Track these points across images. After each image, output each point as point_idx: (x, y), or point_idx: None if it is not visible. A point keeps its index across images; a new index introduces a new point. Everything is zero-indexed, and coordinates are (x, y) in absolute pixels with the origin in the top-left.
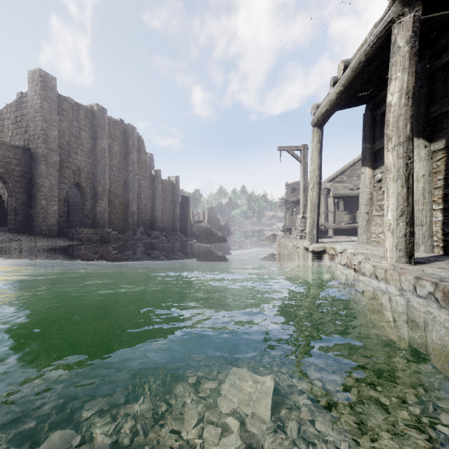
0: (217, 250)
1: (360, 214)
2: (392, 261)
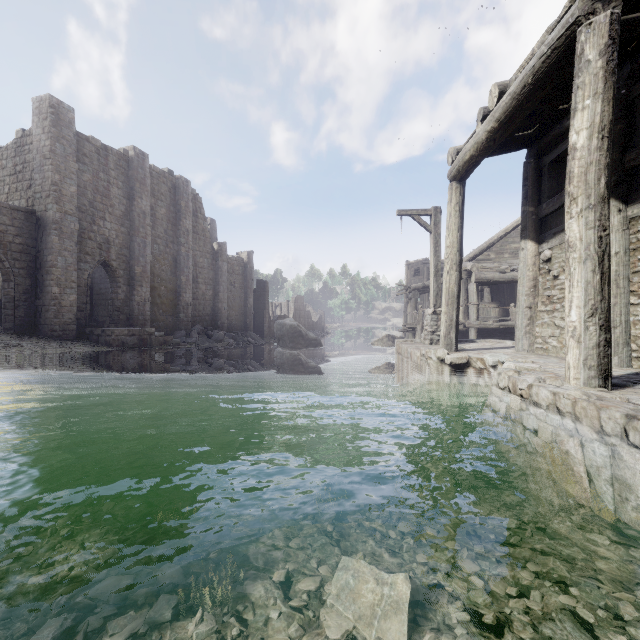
0: (308, 359)
1: (520, 309)
2: (578, 384)
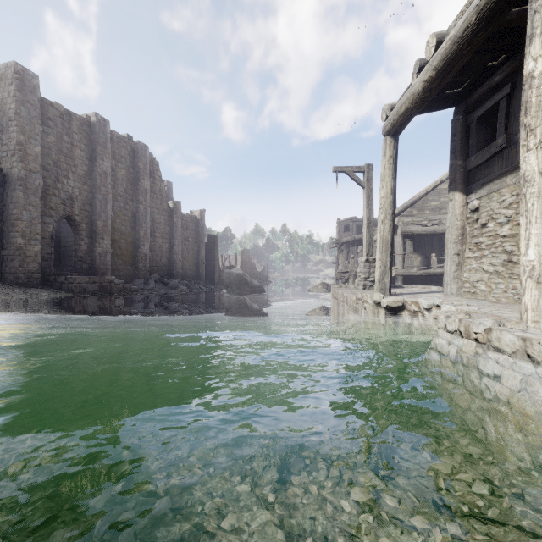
0: (253, 303)
1: (448, 255)
2: (538, 327)
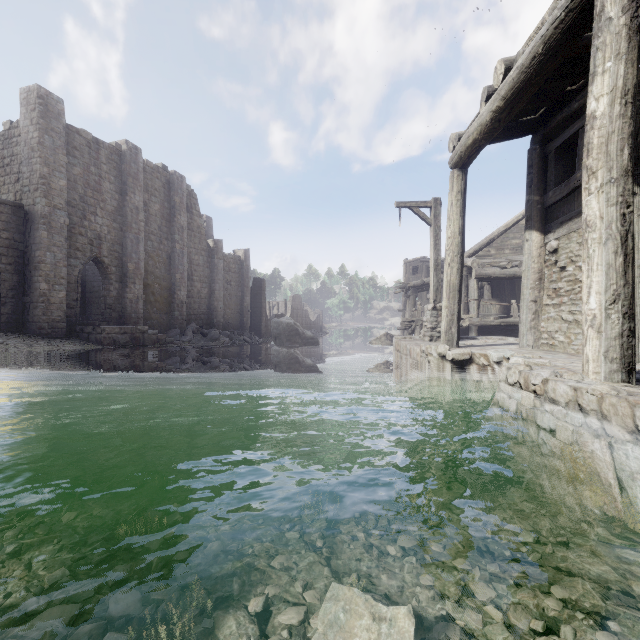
0: (305, 358)
1: (524, 303)
2: (598, 378)
